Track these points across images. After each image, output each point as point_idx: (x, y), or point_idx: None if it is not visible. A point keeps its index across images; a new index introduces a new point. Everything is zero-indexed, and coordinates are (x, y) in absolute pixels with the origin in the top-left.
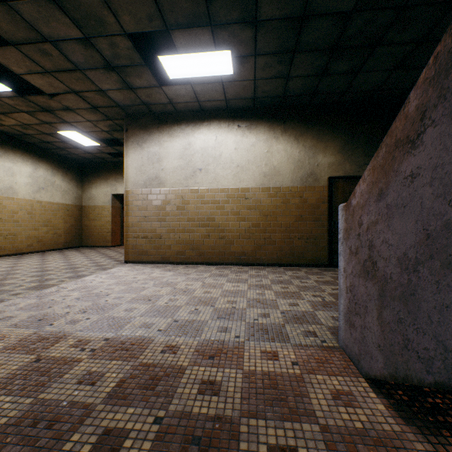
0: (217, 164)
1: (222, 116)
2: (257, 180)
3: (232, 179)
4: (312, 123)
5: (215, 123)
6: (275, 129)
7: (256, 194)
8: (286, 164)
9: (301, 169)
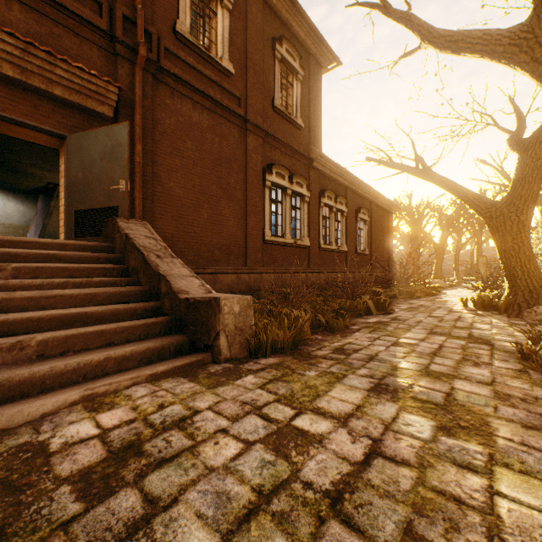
0: None
1: None
2: None
3: None
4: (32, 197)
5: None
6: (9, 195)
7: None
8: (16, 213)
9: (26, 217)
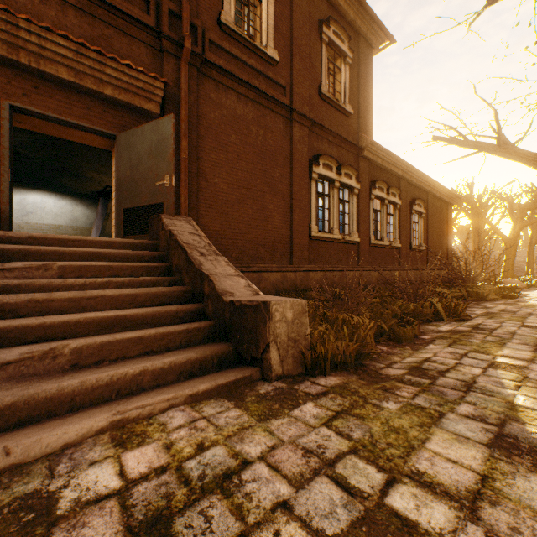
0: (44, 212)
1: (47, 189)
2: (67, 222)
3: (53, 220)
4: (95, 201)
5: (42, 192)
6: (77, 201)
7: (67, 228)
8: (83, 217)
9: (90, 220)
